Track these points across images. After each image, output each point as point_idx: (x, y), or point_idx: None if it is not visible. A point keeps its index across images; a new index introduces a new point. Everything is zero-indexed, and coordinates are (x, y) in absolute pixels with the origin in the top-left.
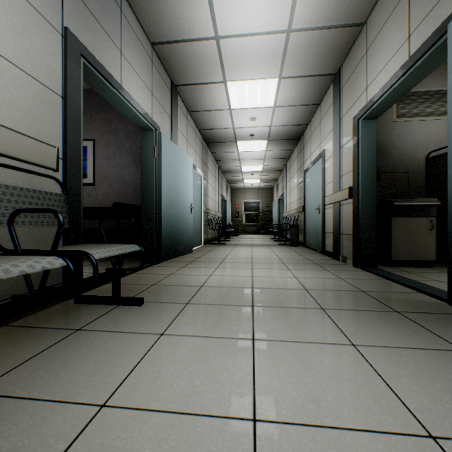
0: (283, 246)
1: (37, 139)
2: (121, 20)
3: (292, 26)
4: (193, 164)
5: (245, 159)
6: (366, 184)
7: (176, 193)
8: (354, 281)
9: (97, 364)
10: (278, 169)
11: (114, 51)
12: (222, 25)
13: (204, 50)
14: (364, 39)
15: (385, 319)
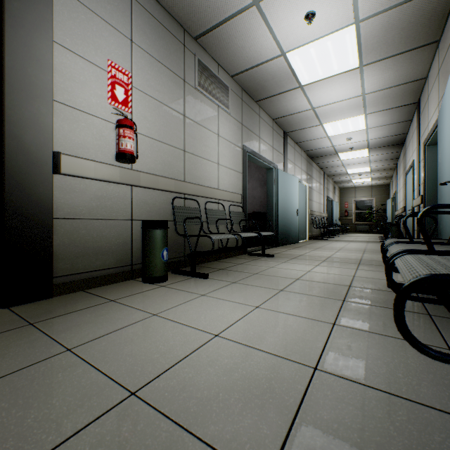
0: None
1: (237, 193)
2: (259, 121)
3: (365, 92)
4: (298, 179)
5: (349, 165)
6: (431, 193)
7: (287, 203)
8: None
9: (266, 264)
10: (389, 168)
11: (256, 140)
12: (315, 104)
13: (305, 115)
14: (427, 88)
15: None
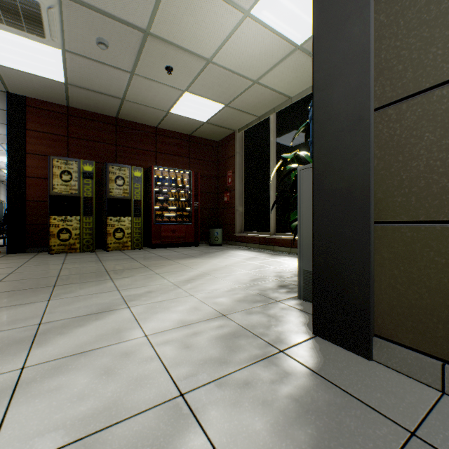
0: None
1: None
2: None
3: None
4: None
5: None
6: None
7: None
8: None
9: None
10: None
11: None
12: None
13: None
14: None
15: None
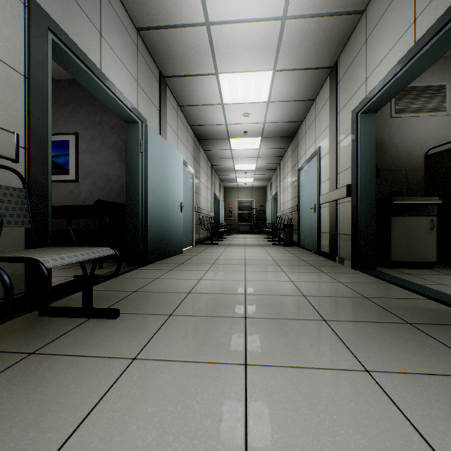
0: (277, 246)
1: None
2: None
3: (288, 12)
4: (184, 161)
5: (238, 158)
6: (365, 182)
7: (165, 190)
8: (354, 285)
9: (40, 407)
10: (272, 168)
11: (91, 32)
12: (212, 10)
13: (194, 38)
14: (363, 28)
15: (397, 333)
